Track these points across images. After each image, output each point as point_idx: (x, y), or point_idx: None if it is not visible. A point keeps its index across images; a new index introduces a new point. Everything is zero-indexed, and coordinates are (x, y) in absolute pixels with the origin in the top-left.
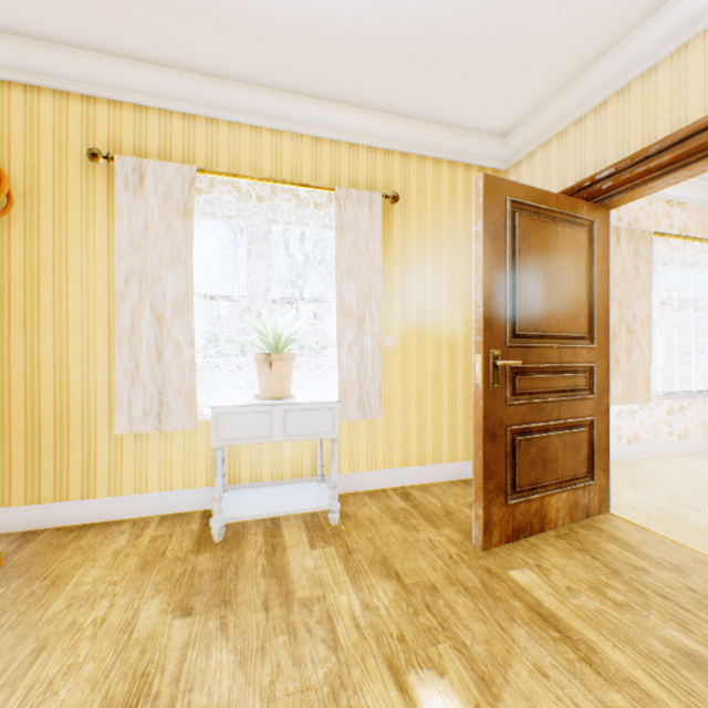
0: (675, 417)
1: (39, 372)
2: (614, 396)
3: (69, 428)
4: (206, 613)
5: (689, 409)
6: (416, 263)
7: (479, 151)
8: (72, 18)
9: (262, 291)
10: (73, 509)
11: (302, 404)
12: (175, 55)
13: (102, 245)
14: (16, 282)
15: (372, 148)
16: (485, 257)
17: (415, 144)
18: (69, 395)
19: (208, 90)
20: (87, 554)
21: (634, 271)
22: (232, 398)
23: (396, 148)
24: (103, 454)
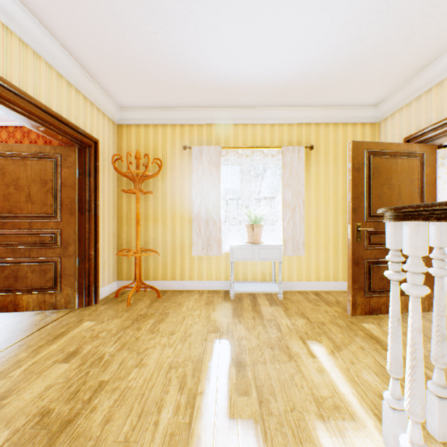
0: None
1: (166, 231)
2: None
3: (175, 253)
4: (232, 317)
5: None
6: (323, 178)
7: (361, 115)
8: (180, 100)
9: (247, 196)
10: (177, 284)
11: (266, 246)
12: (214, 104)
13: (186, 181)
14: (159, 198)
15: (299, 124)
16: (352, 179)
17: (322, 118)
18: (175, 240)
19: (225, 113)
20: (186, 298)
21: None
22: (236, 243)
23: (312, 122)
24: (187, 263)
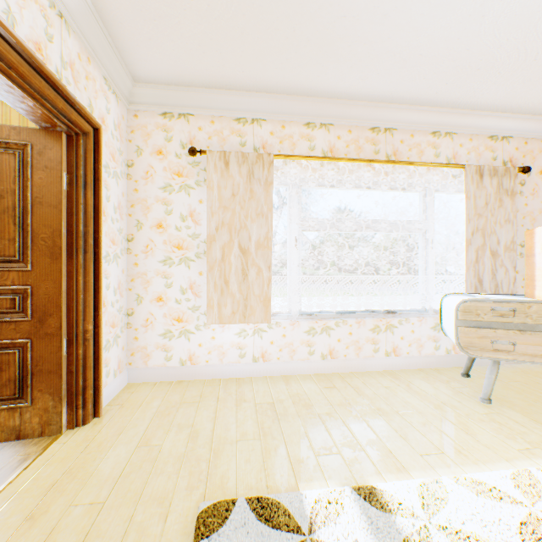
0: (318, 337)
1: None
2: (225, 315)
3: None
4: None
5: (338, 330)
6: None
7: None
8: None
9: None
10: None
11: None
12: None
13: None
14: None
15: None
16: None
17: None
18: None
19: None
20: None
21: (250, 194)
22: None
23: None
24: None
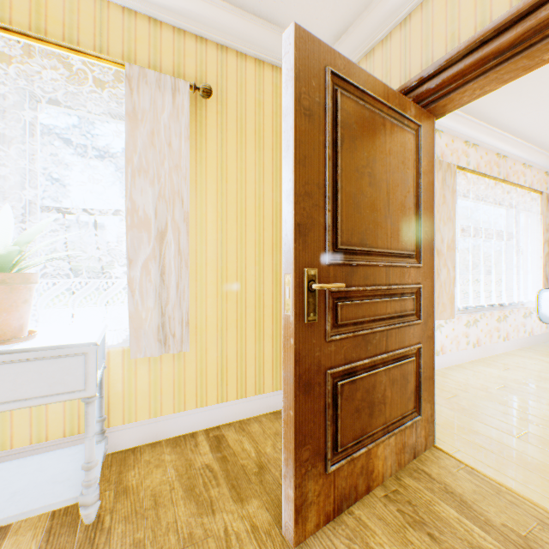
0: (471, 329)
1: None
2: None
3: None
4: None
5: (481, 321)
6: (235, 172)
7: None
8: None
9: (19, 189)
10: None
11: (23, 352)
12: None
13: None
14: None
15: (180, 31)
16: (297, 139)
17: (233, 36)
18: None
19: None
20: None
21: (442, 199)
22: None
23: (210, 36)
24: None
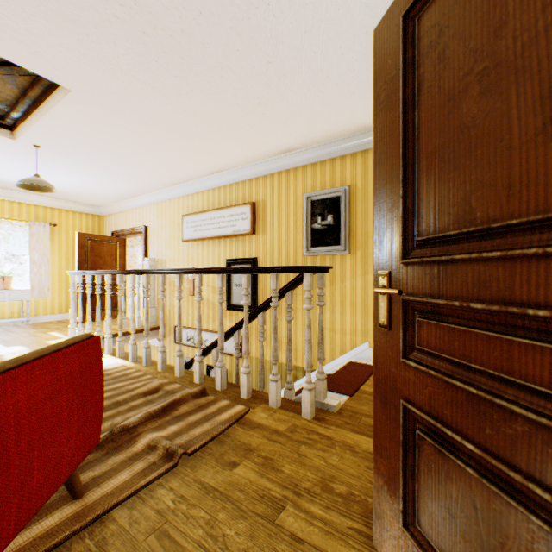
0: None
1: None
2: None
3: None
4: None
5: None
6: (66, 246)
7: (92, 210)
8: None
9: None
10: None
11: (17, 290)
12: None
13: None
14: None
15: (46, 207)
16: (79, 252)
17: (65, 207)
18: None
19: None
20: None
21: None
22: None
23: (57, 208)
24: None
